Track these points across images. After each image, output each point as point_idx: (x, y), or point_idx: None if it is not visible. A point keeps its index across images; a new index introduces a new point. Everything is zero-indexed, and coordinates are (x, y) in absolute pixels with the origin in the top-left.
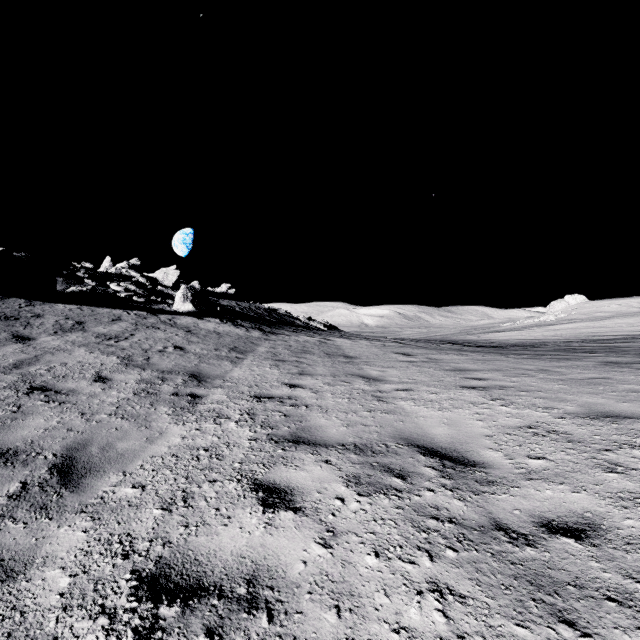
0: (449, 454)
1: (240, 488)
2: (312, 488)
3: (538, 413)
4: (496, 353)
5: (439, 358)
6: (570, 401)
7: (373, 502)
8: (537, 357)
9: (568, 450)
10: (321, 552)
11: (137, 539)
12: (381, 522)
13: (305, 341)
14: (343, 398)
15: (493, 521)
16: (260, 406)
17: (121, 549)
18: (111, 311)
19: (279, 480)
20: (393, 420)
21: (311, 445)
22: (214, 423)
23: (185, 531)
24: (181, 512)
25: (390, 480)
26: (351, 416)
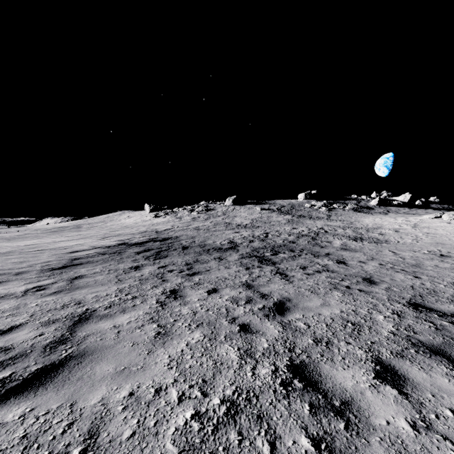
0: None
1: None
2: None
3: None
4: None
5: None
6: None
7: None
8: None
9: None
10: None
11: None
12: None
13: None
14: None
15: None
16: None
17: None
18: (400, 208)
19: None
20: None
21: None
22: None
23: None
24: None
25: None
26: None
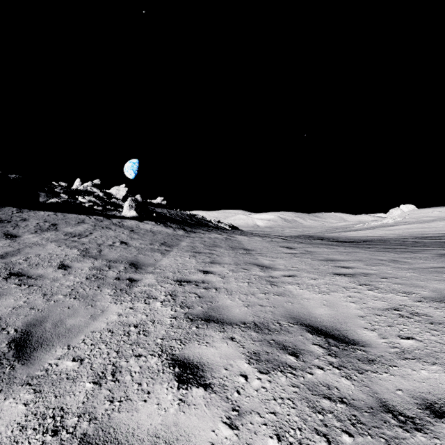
0: (332, 333)
1: (160, 363)
2: (220, 364)
3: (399, 297)
4: (355, 247)
5: (313, 250)
6: (423, 287)
7: (272, 380)
8: (386, 250)
9: (432, 331)
10: (228, 433)
11: (68, 414)
12: (280, 401)
13: (215, 238)
14: (244, 282)
15: (380, 402)
16: (180, 289)
17: (52, 424)
18: (77, 216)
19: (192, 356)
20: (283, 301)
21: (219, 323)
22: (144, 303)
23: (110, 406)
24: (109, 386)
25: (285, 357)
26: (250, 298)
